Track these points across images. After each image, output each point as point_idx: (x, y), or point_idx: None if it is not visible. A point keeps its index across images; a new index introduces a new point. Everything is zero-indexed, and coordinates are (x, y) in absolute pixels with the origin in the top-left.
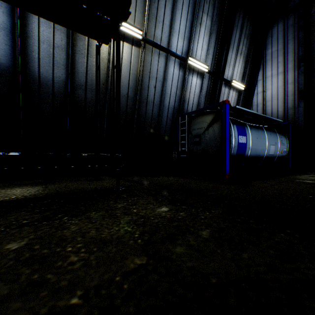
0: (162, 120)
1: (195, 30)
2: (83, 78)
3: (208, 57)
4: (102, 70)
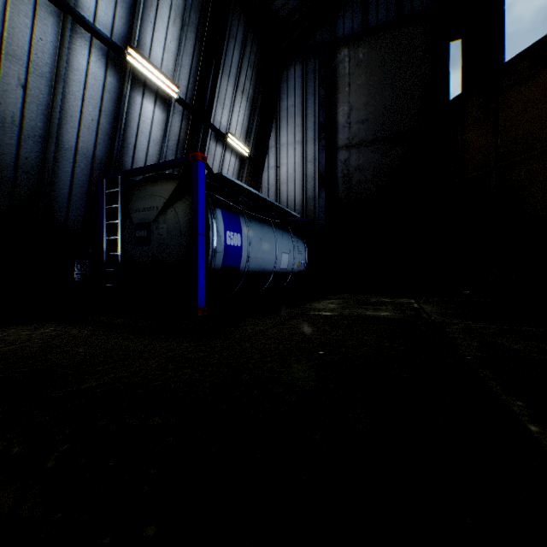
0: (56, 181)
1: None
2: None
3: (181, 71)
4: None
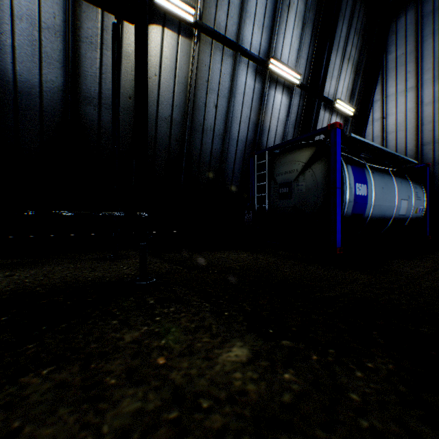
0: (227, 161)
1: (280, 16)
2: (95, 87)
3: (300, 62)
4: (128, 74)
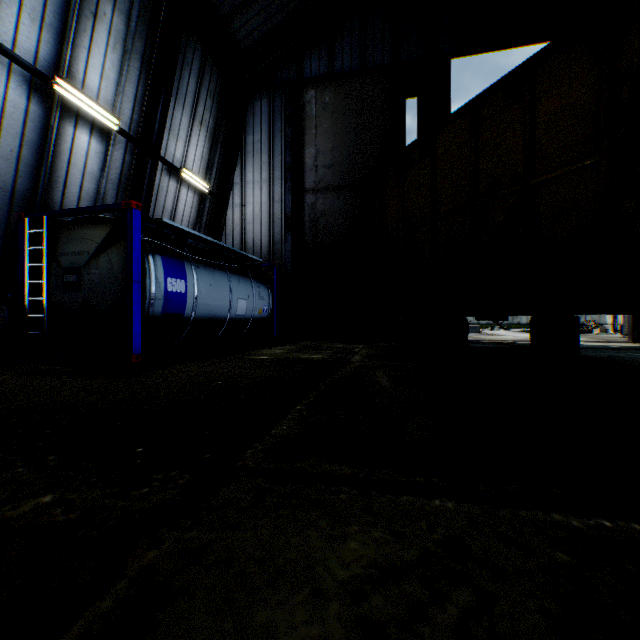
0: None
1: (80, 22)
2: None
3: (124, 100)
4: None
